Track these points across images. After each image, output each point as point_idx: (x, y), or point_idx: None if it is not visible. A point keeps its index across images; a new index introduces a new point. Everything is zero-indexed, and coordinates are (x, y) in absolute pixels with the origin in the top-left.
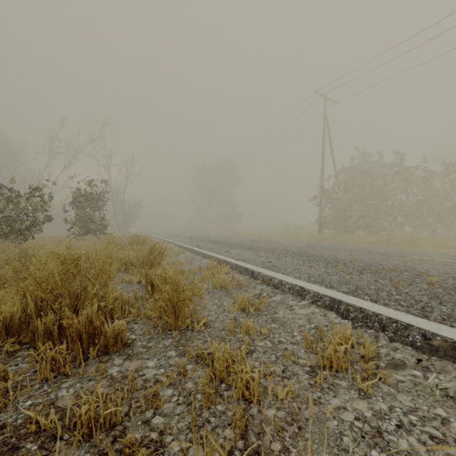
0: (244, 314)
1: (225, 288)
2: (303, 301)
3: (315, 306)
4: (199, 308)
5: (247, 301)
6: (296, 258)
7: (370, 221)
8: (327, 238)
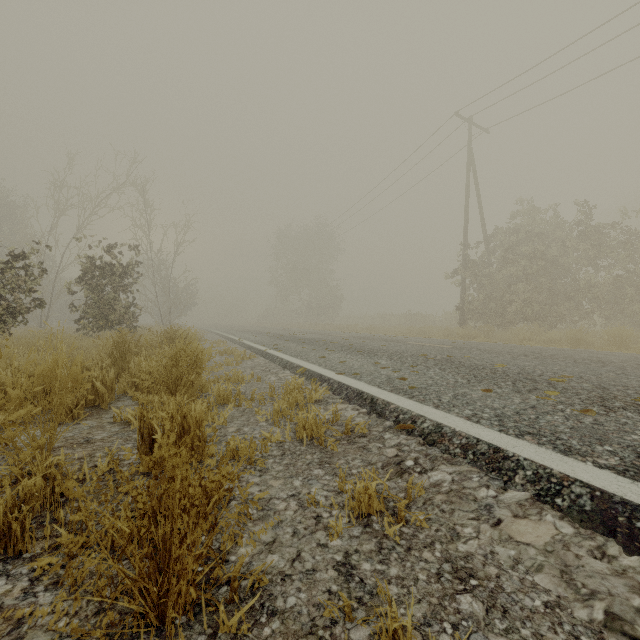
0: (371, 540)
1: (319, 443)
2: (509, 490)
3: (556, 513)
4: (252, 510)
5: (375, 496)
6: (448, 372)
7: (540, 309)
8: (476, 334)
